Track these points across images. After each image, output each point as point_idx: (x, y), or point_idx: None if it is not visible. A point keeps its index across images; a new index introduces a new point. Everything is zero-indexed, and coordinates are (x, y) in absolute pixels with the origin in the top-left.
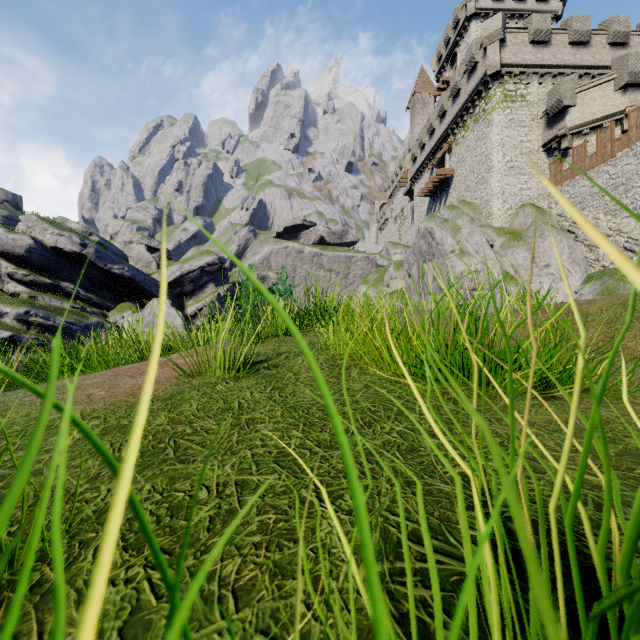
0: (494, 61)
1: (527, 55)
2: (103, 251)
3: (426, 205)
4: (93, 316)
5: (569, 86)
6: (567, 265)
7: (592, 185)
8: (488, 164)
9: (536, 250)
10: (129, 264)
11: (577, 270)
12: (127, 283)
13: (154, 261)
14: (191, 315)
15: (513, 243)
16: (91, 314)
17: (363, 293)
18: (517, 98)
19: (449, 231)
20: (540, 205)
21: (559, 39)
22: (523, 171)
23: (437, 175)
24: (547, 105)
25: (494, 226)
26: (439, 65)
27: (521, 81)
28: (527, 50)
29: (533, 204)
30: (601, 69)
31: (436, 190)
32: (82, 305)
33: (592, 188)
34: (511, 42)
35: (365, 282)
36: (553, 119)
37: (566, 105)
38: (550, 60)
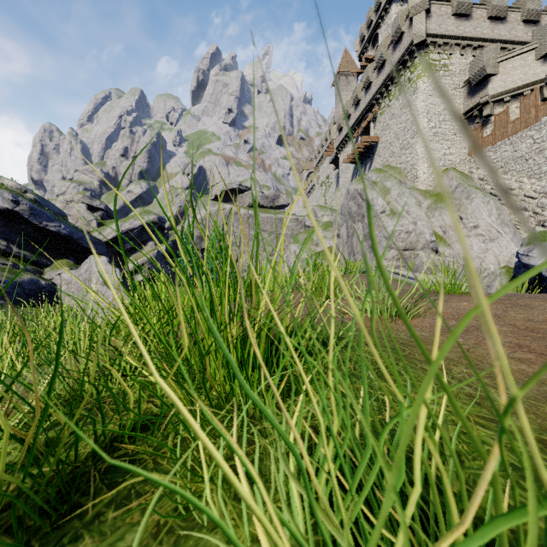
0: (420, 30)
1: (450, 27)
2: (38, 208)
3: (351, 171)
4: (26, 273)
5: (492, 55)
6: (496, 226)
7: (515, 150)
8: (413, 130)
9: (464, 211)
10: (67, 222)
11: (507, 231)
12: (64, 240)
13: (94, 219)
14: (131, 271)
15: (440, 205)
16: (24, 271)
17: (294, 251)
18: (441, 67)
19: (378, 192)
20: (461, 170)
21: (479, 13)
22: (446, 137)
23: (363, 142)
24: (470, 74)
25: (419, 189)
26: (362, 46)
27: (444, 51)
28: (450, 22)
29: (455, 168)
30: (516, 44)
31: (361, 157)
32: (15, 262)
33: (515, 153)
34: (436, 13)
35: (296, 241)
36: (475, 88)
37: (489, 73)
38: (471, 33)
